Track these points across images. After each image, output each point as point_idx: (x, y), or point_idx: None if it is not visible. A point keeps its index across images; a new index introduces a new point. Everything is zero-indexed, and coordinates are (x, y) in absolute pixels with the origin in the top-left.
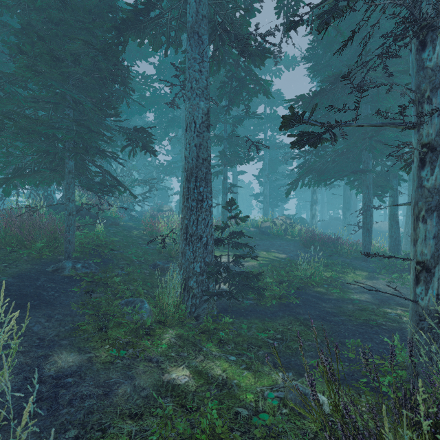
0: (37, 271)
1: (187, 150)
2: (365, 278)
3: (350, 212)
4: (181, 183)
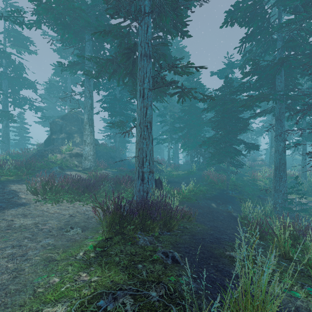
0: (222, 192)
1: (275, 159)
2: None
3: None
4: (270, 147)
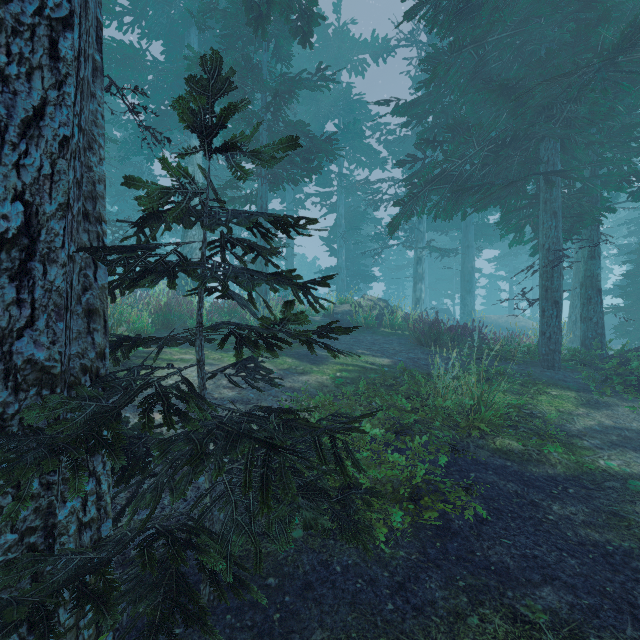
0: None
1: None
2: (581, 406)
3: (472, 295)
4: (183, 231)
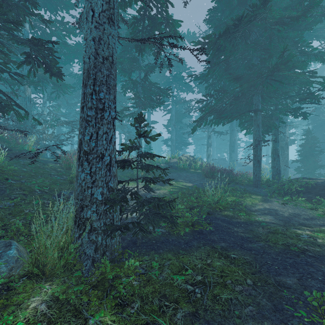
0: None
1: (84, 48)
2: (261, 201)
3: (235, 153)
4: None
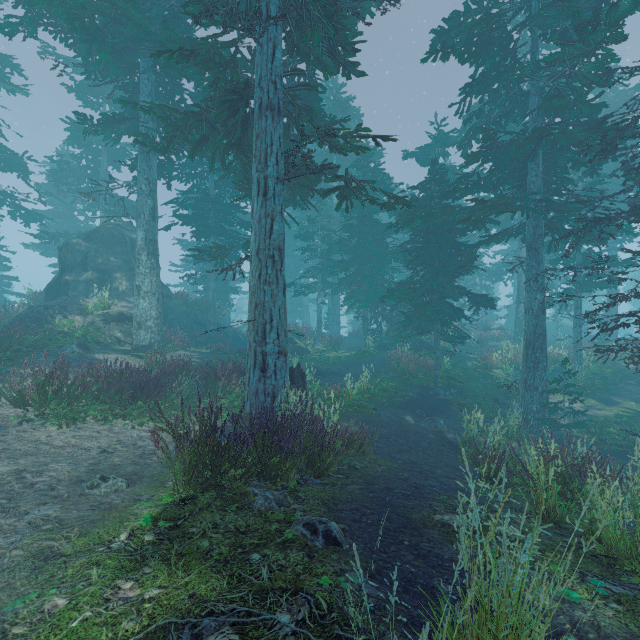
0: (425, 393)
1: (526, 326)
2: None
3: None
4: (517, 303)
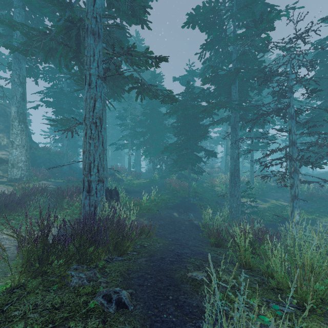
0: (184, 200)
1: (231, 166)
2: None
3: None
4: (226, 155)
